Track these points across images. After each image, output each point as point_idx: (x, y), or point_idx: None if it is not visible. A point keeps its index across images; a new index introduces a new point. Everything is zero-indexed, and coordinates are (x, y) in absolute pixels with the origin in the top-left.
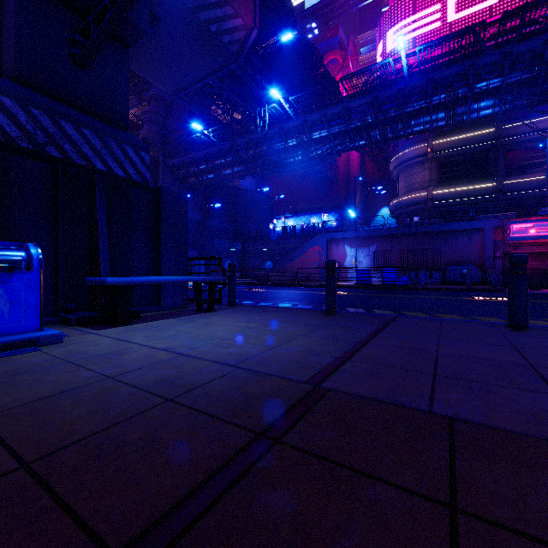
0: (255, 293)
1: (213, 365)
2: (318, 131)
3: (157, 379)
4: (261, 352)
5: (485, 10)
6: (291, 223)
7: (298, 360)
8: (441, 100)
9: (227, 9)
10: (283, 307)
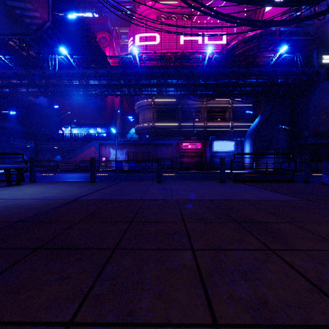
0: (48, 176)
1: (31, 200)
2: (93, 80)
3: (5, 205)
4: (54, 195)
5: (174, 45)
6: (76, 131)
7: (71, 195)
8: (154, 82)
9: (28, 5)
10: (67, 181)
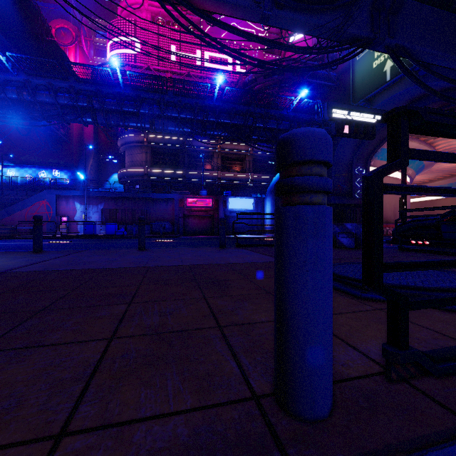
0: None
1: None
2: (44, 95)
3: None
4: None
5: (177, 63)
6: (12, 173)
7: None
8: (146, 112)
9: None
10: None
